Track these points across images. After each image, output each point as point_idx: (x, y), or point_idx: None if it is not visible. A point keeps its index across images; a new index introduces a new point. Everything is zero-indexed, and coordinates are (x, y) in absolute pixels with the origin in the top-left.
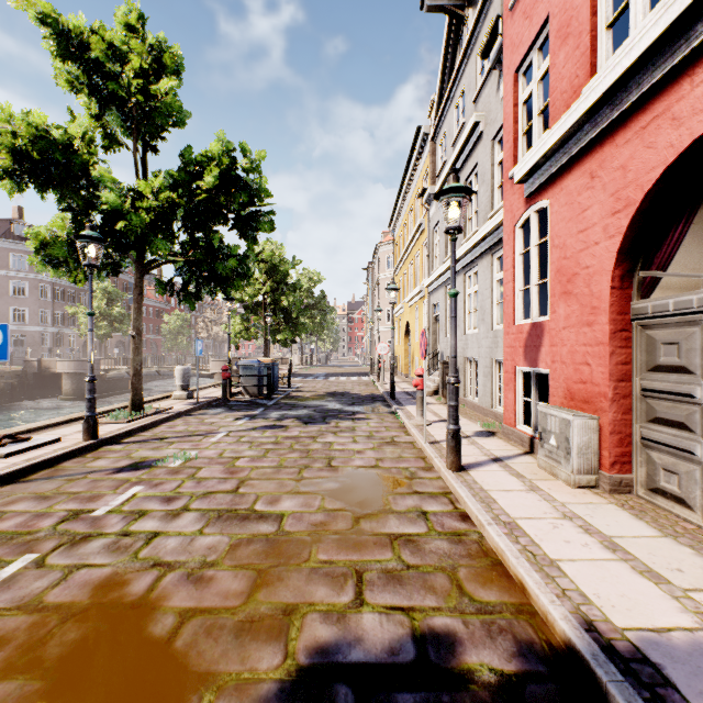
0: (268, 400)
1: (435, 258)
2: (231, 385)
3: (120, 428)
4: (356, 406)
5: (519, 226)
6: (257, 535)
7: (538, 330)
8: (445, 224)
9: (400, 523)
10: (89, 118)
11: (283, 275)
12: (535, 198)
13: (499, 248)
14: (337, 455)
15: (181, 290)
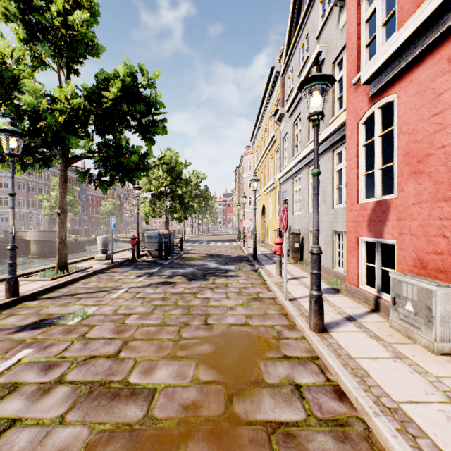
0: (165, 260)
1: (284, 159)
2: (138, 249)
3: (42, 286)
4: (228, 265)
5: (362, 122)
6: (121, 425)
7: (384, 206)
8: (309, 110)
9: (275, 403)
10: (19, 41)
11: (179, 173)
12: (380, 95)
13: (339, 145)
14: (213, 311)
15: (96, 179)
